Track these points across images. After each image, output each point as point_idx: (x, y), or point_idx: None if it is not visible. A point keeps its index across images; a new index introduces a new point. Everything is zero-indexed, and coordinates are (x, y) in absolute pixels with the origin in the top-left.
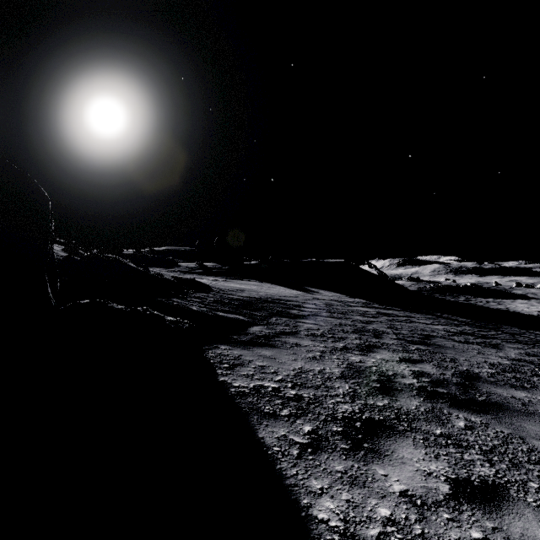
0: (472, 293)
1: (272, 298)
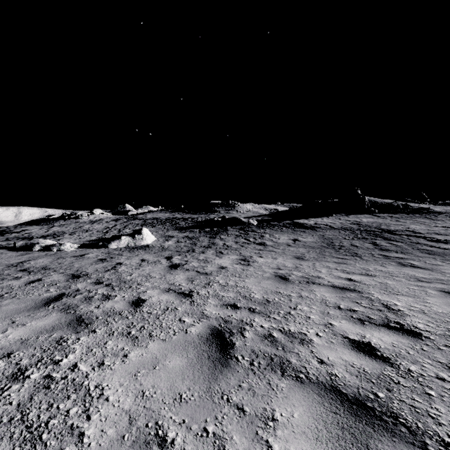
0: None
1: None
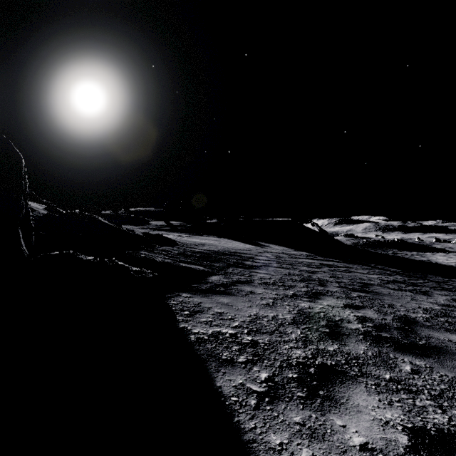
0: (399, 247)
1: (229, 251)
